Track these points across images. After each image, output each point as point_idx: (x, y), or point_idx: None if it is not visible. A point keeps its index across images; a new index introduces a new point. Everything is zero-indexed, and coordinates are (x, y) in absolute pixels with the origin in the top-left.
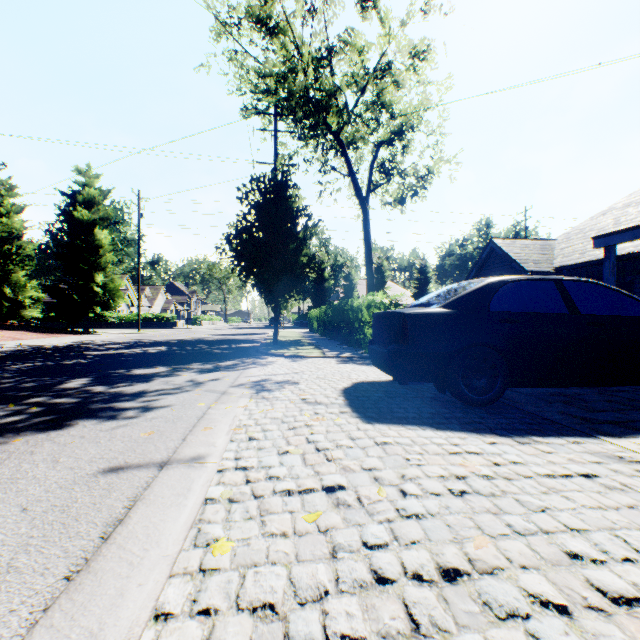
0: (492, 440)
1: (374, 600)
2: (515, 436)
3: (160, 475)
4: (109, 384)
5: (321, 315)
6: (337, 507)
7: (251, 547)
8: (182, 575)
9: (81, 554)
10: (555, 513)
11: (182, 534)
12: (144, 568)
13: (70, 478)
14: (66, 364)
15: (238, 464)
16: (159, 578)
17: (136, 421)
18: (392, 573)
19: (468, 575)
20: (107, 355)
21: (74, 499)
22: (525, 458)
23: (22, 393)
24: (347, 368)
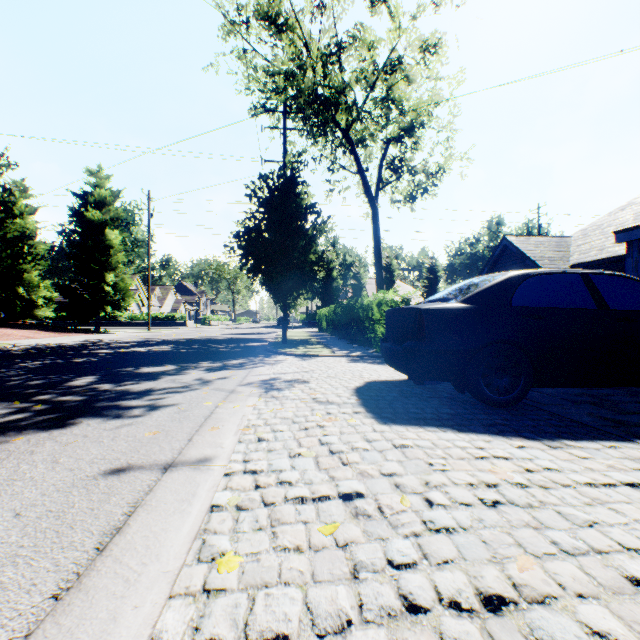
0: (520, 444)
1: (406, 634)
2: (544, 439)
3: (163, 478)
4: (116, 382)
5: (330, 314)
6: (356, 518)
7: (261, 563)
8: (183, 596)
9: (73, 568)
10: (605, 529)
11: (185, 546)
12: (141, 586)
13: (69, 480)
14: (75, 362)
15: (247, 467)
16: (157, 599)
17: (141, 420)
18: (425, 600)
19: (515, 604)
20: (116, 353)
21: (71, 504)
22: (560, 464)
23: (29, 390)
24: (358, 367)
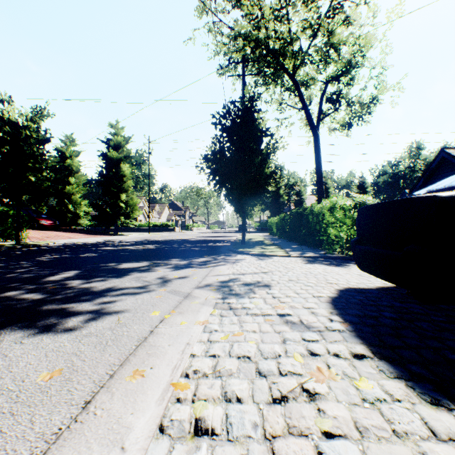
0: None
1: None
2: None
3: None
4: (89, 278)
5: (279, 221)
6: None
7: None
8: None
9: None
10: None
11: None
12: None
13: None
14: (78, 257)
15: None
16: None
17: (62, 340)
18: None
19: None
20: (114, 250)
21: None
22: None
23: (10, 284)
24: (318, 269)
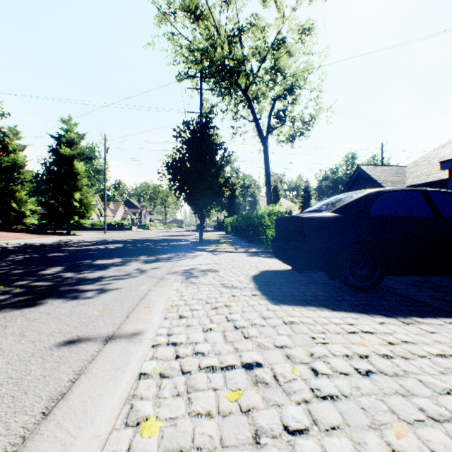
0: (381, 320)
1: None
2: (399, 317)
3: (104, 349)
4: (77, 271)
5: (233, 222)
6: (256, 385)
7: (178, 428)
8: None
9: (20, 432)
10: None
11: (115, 411)
12: (75, 451)
13: (30, 351)
14: (49, 256)
15: (169, 340)
16: None
17: (92, 301)
18: None
19: None
20: (80, 250)
21: (28, 371)
22: (414, 337)
23: (12, 277)
24: (254, 260)
